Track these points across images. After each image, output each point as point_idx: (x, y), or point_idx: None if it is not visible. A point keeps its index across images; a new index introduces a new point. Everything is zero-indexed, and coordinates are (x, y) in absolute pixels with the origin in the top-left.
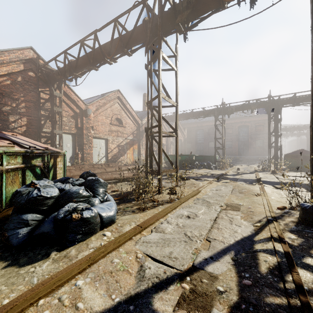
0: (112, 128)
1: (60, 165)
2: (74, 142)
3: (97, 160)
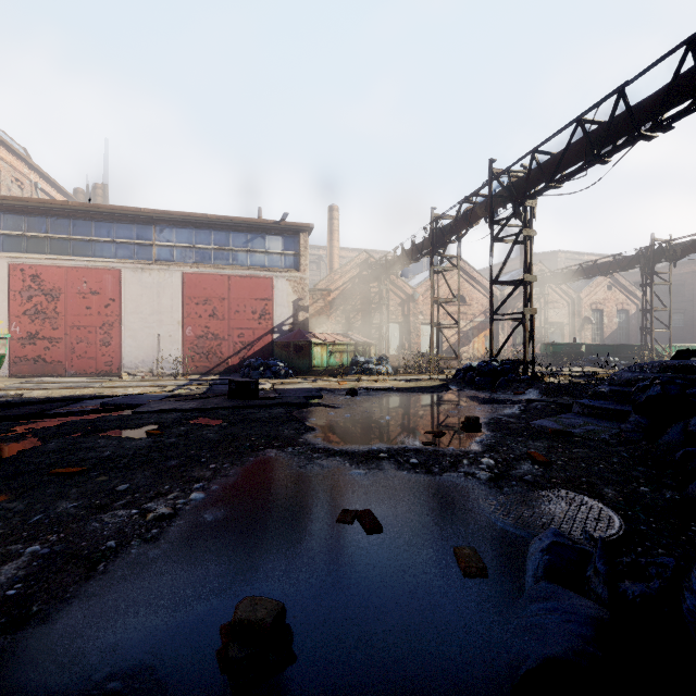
0: (448, 309)
1: (373, 351)
2: (401, 331)
3: (428, 351)
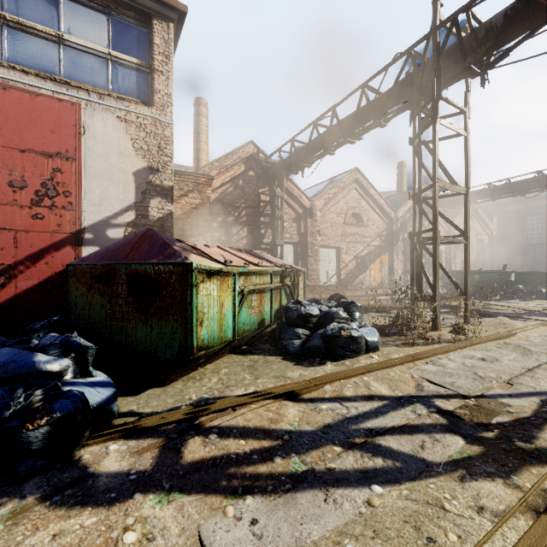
0: (346, 230)
1: (301, 285)
2: (296, 254)
3: (325, 279)
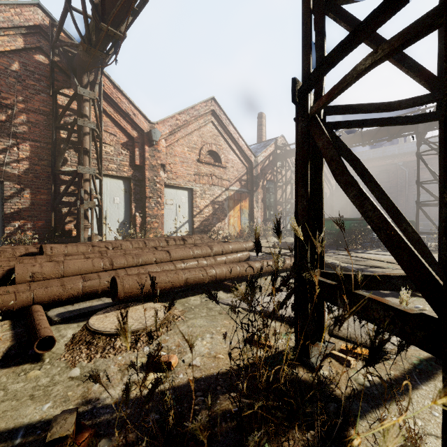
0: (201, 169)
1: None
2: (128, 193)
3: (173, 228)
